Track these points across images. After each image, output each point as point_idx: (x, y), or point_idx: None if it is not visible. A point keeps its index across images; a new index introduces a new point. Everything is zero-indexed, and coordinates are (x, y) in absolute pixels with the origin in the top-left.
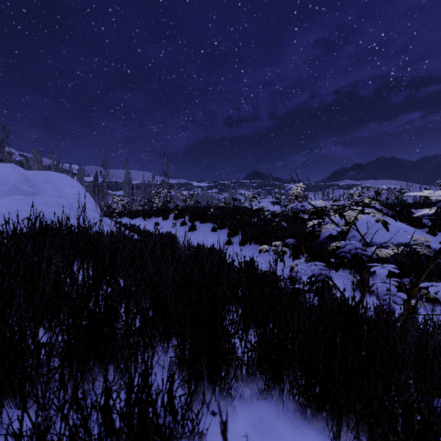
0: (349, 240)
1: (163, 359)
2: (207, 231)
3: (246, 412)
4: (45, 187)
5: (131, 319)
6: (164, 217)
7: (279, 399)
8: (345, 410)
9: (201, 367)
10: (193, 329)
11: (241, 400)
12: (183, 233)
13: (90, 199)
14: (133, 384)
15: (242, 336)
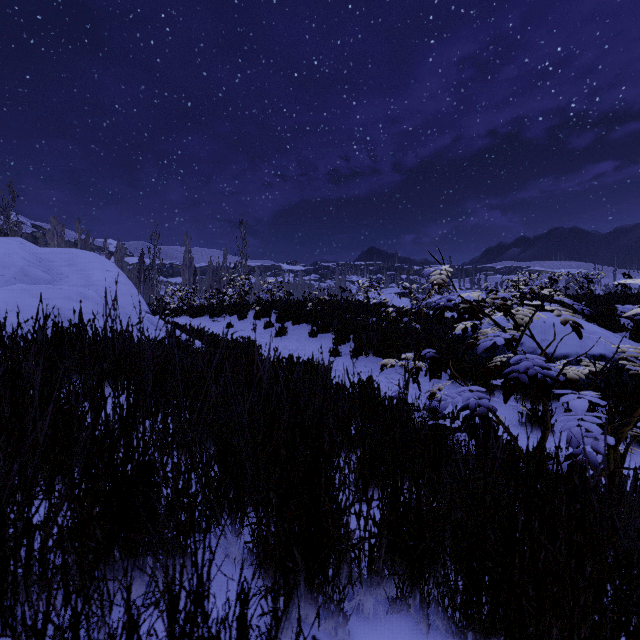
0: (524, 352)
1: (234, 544)
2: (303, 337)
3: (368, 637)
4: (66, 272)
5: (183, 480)
6: (240, 315)
7: (420, 611)
8: (532, 638)
9: (295, 575)
10: (281, 503)
11: (359, 614)
12: (268, 339)
13: (132, 289)
14: (177, 611)
15: (360, 510)
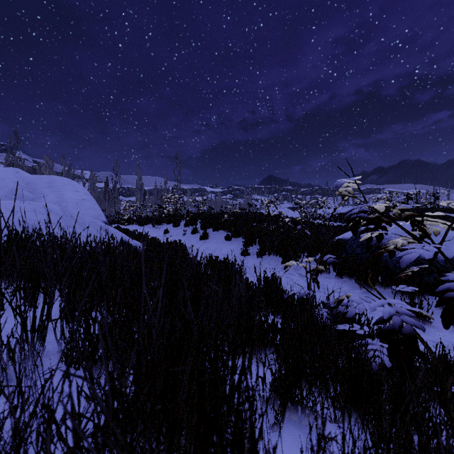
0: None
1: None
2: (221, 240)
3: None
4: (46, 192)
5: None
6: (174, 224)
7: None
8: None
9: None
10: None
11: None
12: (194, 241)
13: (95, 205)
14: None
15: None
